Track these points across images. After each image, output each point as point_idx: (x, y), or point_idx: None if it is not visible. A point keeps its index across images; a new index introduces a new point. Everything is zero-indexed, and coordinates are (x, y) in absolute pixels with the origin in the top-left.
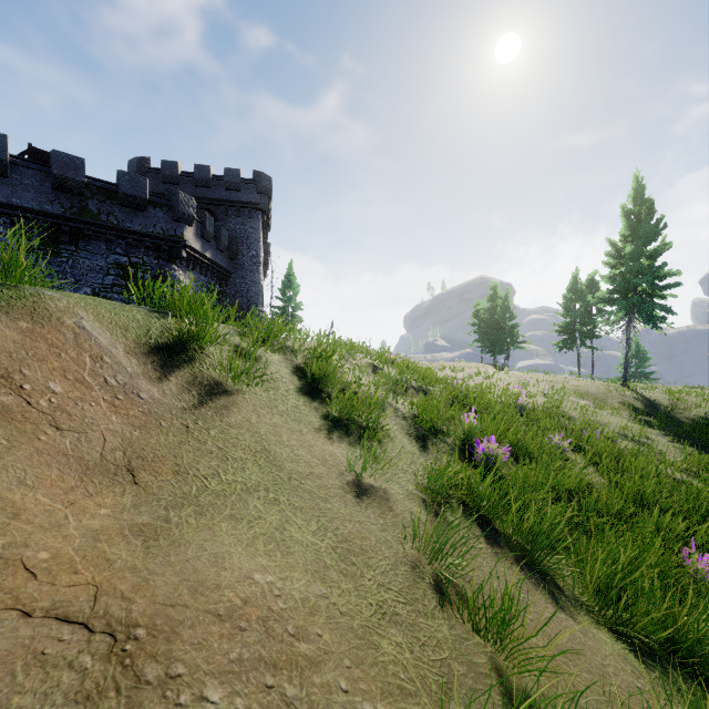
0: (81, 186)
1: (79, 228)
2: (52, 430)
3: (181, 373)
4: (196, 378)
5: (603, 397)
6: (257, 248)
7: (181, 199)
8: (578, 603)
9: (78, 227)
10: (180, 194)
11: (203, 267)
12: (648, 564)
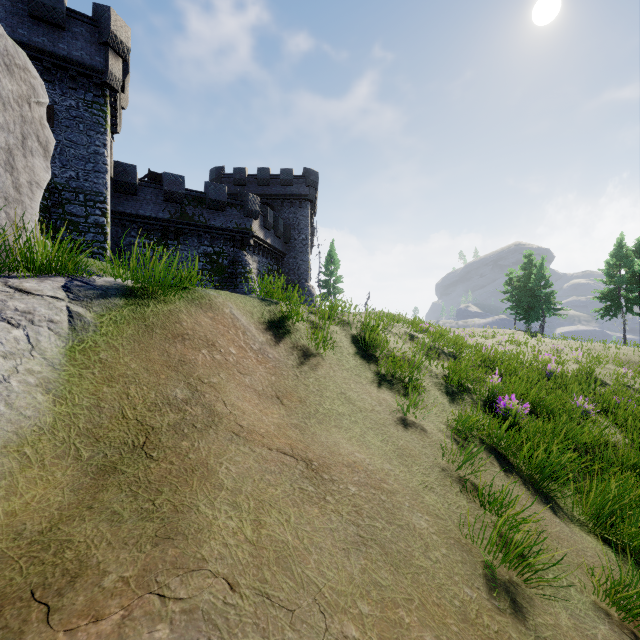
0: (182, 197)
1: (180, 228)
2: (239, 374)
3: (285, 342)
4: (294, 345)
5: None
6: (306, 233)
7: (250, 199)
8: (575, 518)
9: (179, 227)
10: (249, 195)
11: (265, 251)
12: None
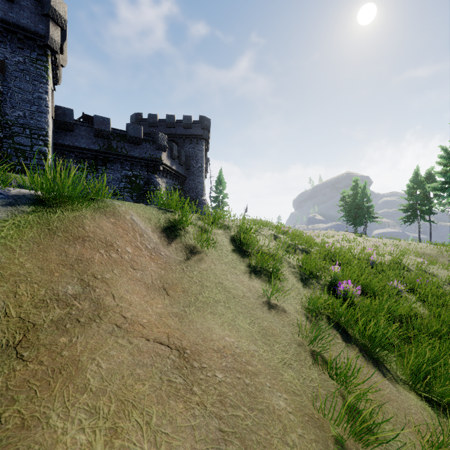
0: (108, 134)
1: (107, 157)
2: (132, 269)
3: (176, 242)
4: (183, 244)
5: (436, 256)
6: (201, 162)
7: (159, 137)
8: (399, 378)
9: (106, 156)
10: (159, 134)
11: (171, 175)
12: (448, 362)
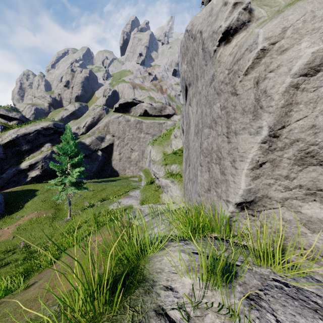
0: None
1: None
2: None
3: None
4: None
5: None
6: None
7: None
8: None
9: None
10: None
11: None
12: None
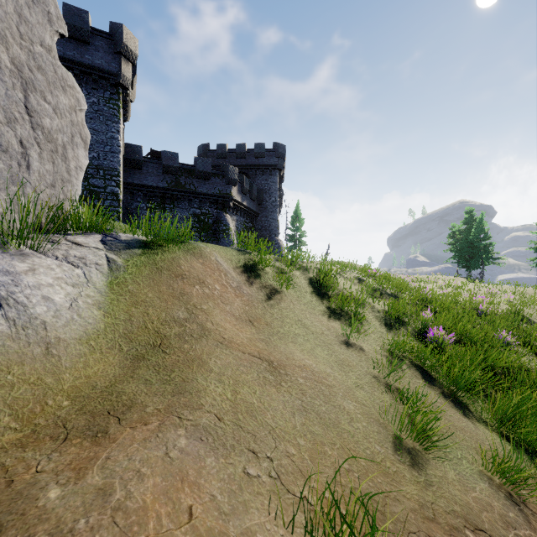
0: (176, 169)
1: (175, 194)
2: (222, 304)
3: (256, 282)
4: (263, 284)
5: None
6: (275, 196)
7: (229, 170)
8: (482, 420)
9: (174, 194)
10: (229, 167)
11: (242, 212)
12: None
